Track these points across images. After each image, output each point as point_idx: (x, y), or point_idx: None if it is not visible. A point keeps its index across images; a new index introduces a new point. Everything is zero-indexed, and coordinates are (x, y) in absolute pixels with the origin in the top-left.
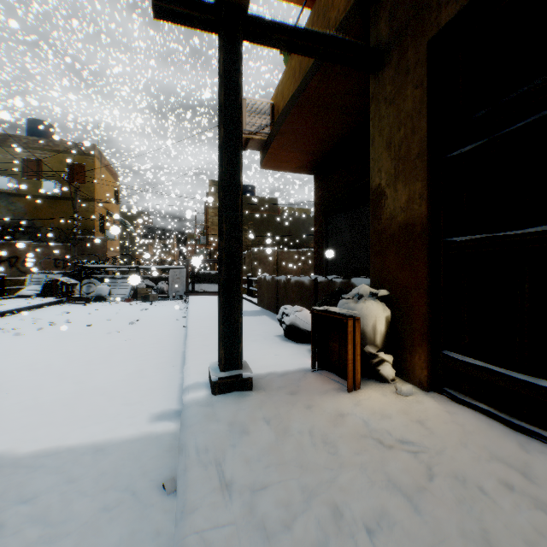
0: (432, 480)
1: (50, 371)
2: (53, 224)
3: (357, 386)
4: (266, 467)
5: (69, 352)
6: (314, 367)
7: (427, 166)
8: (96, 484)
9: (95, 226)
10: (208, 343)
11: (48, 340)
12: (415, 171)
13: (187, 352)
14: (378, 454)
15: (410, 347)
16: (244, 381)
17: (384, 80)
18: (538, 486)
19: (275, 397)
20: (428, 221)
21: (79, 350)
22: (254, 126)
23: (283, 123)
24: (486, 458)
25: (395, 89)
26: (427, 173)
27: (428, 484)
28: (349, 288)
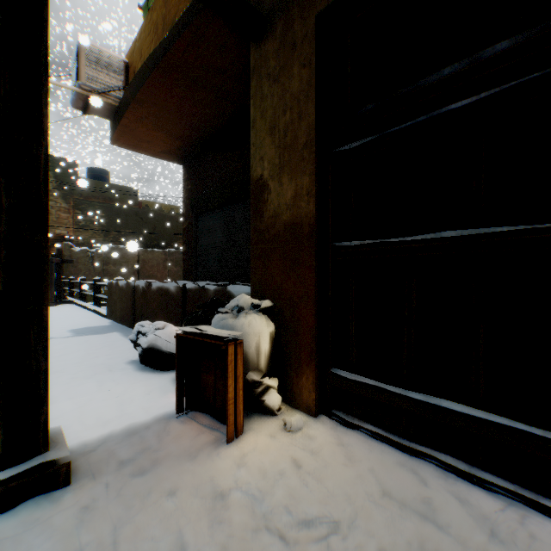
0: None
1: None
2: None
3: (240, 431)
4: None
5: None
6: (181, 409)
7: (316, 158)
8: None
9: None
10: None
11: None
12: (303, 163)
13: None
14: None
15: (297, 367)
16: (50, 474)
17: (267, 53)
18: (456, 540)
19: (113, 488)
20: (317, 222)
21: None
22: (99, 84)
23: (141, 88)
24: (399, 512)
25: (280, 65)
26: (316, 167)
27: None
28: (226, 297)
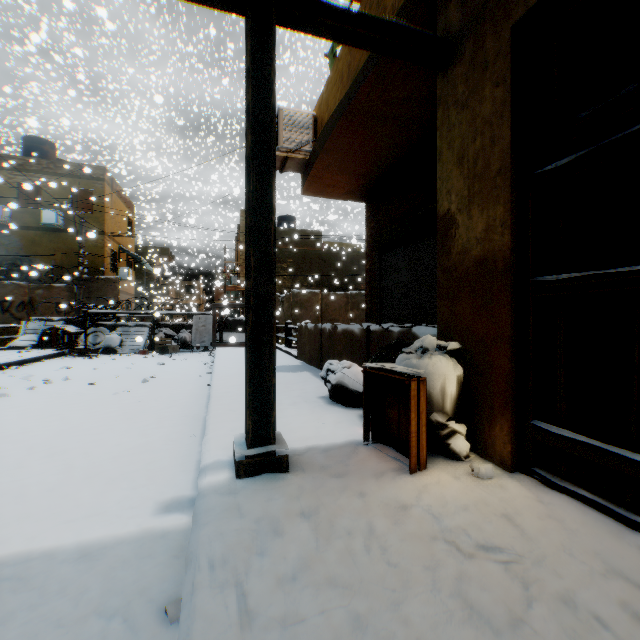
0: (531, 608)
1: (36, 443)
2: (54, 261)
3: (422, 466)
4: (303, 588)
5: (63, 418)
6: (367, 439)
7: (511, 185)
8: (74, 607)
9: (104, 263)
10: (235, 407)
11: (39, 403)
12: (496, 191)
13: (208, 419)
14: (454, 566)
15: (489, 415)
16: (277, 460)
17: (454, 79)
18: None
19: (317, 480)
20: (513, 255)
21: (76, 416)
22: (293, 143)
23: (328, 138)
24: (600, 571)
25: (469, 89)
26: (511, 194)
27: (527, 614)
28: (410, 339)
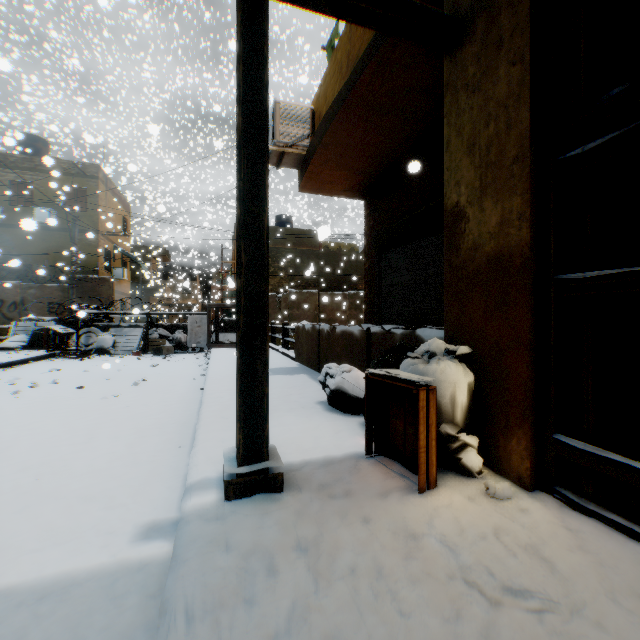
0: None
1: (12, 455)
2: (47, 260)
3: (432, 484)
4: None
5: (45, 426)
6: (370, 452)
7: (530, 173)
8: None
9: (98, 263)
10: (227, 414)
11: (21, 408)
12: (512, 181)
13: (198, 428)
14: (479, 616)
15: (504, 426)
16: (271, 479)
17: (464, 61)
18: None
19: (316, 502)
20: (531, 251)
21: (59, 423)
22: (290, 137)
23: (326, 132)
24: None
25: (480, 70)
26: (530, 184)
27: None
28: (414, 342)
